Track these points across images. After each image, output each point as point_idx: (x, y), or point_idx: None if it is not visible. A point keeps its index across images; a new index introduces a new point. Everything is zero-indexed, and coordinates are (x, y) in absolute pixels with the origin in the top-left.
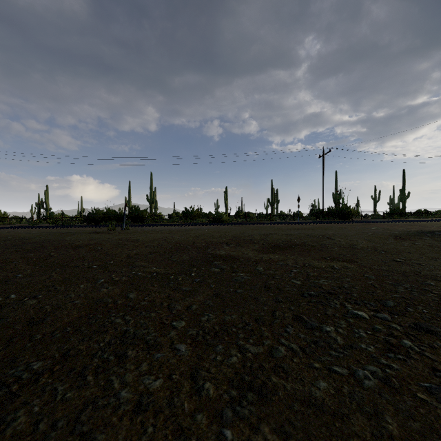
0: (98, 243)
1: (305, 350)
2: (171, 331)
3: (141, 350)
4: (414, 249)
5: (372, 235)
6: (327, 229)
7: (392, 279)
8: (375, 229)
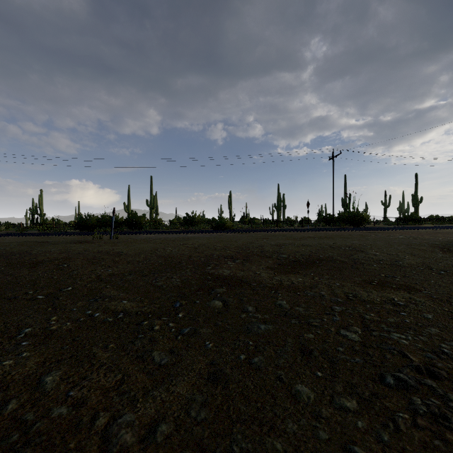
0: (67, 258)
1: None
2: None
3: None
4: None
5: (411, 246)
6: (348, 238)
7: None
8: (404, 237)
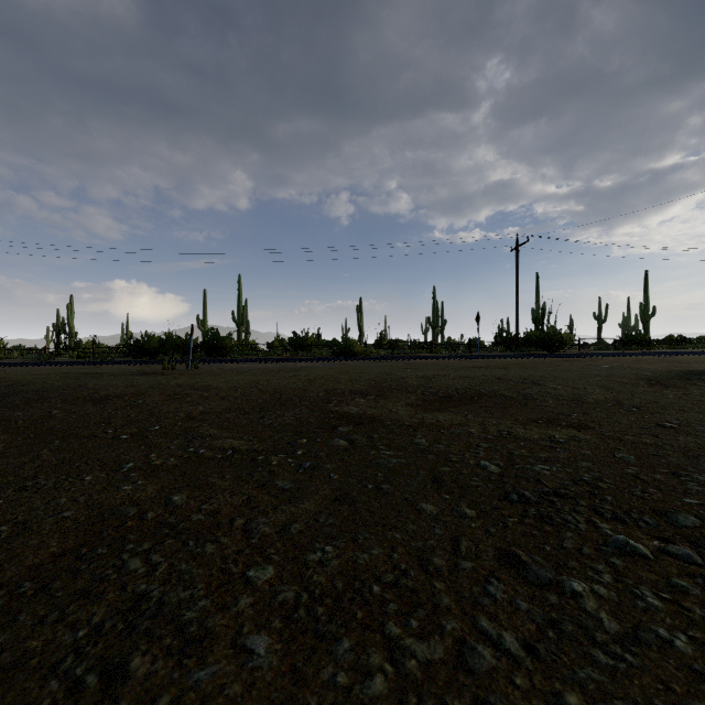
0: (139, 393)
1: (537, 649)
2: (240, 594)
3: (164, 655)
4: (688, 403)
5: (608, 378)
6: (529, 368)
7: (668, 463)
8: (609, 367)
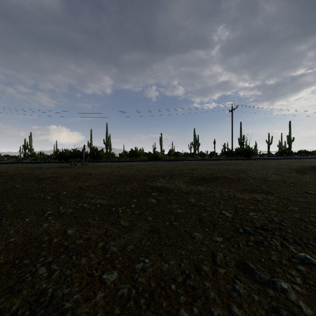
0: (58, 176)
1: None
2: (97, 290)
3: None
4: None
5: (277, 169)
6: (239, 165)
7: (314, 212)
8: (276, 164)
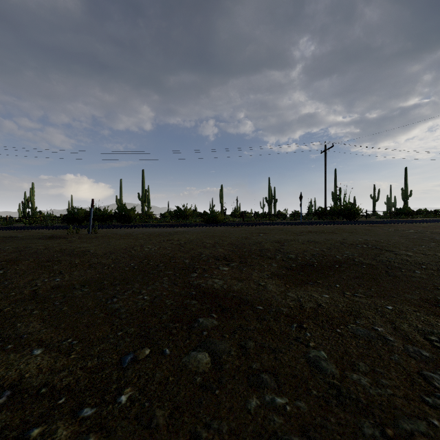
0: (13, 259)
1: None
2: None
3: None
4: None
5: None
6: (354, 233)
7: None
8: (416, 232)
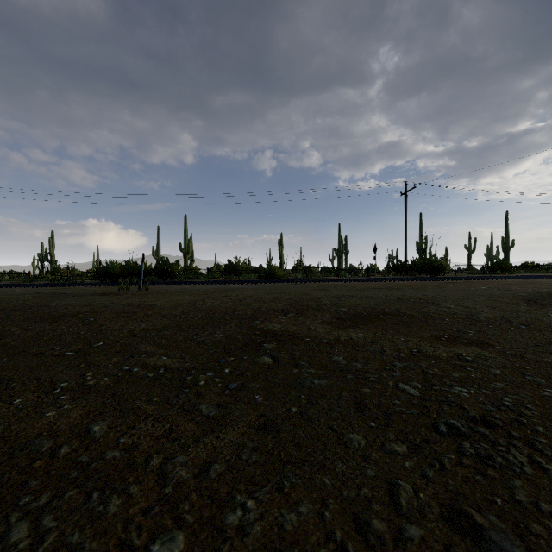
0: (93, 311)
1: None
2: None
3: None
4: None
5: (492, 298)
6: (421, 289)
7: None
8: (487, 288)
